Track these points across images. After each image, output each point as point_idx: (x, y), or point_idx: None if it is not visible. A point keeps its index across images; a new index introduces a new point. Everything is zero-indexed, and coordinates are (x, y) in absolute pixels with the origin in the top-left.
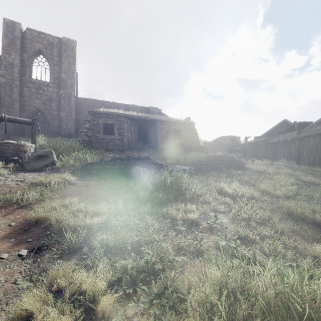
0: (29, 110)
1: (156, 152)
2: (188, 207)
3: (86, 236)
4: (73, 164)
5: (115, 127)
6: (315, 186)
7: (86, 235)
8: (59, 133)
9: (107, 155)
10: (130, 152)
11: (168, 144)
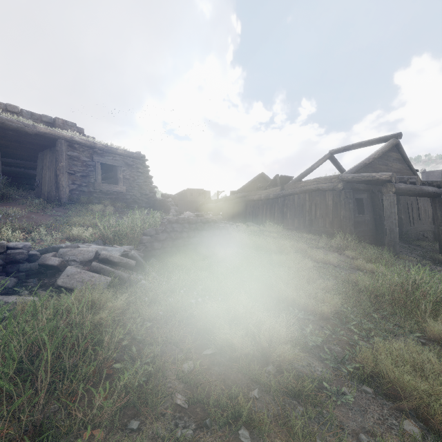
0: None
1: (54, 208)
2: None
3: None
4: None
5: None
6: (333, 269)
7: None
8: None
9: None
10: None
11: (89, 192)
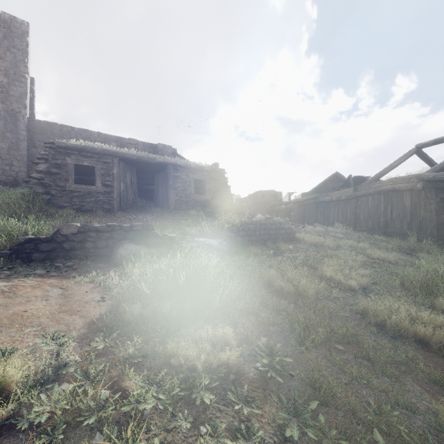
0: None
1: (167, 213)
2: (219, 333)
3: None
4: None
5: (97, 172)
6: (387, 265)
7: None
8: None
9: (69, 224)
10: (122, 214)
11: (186, 201)
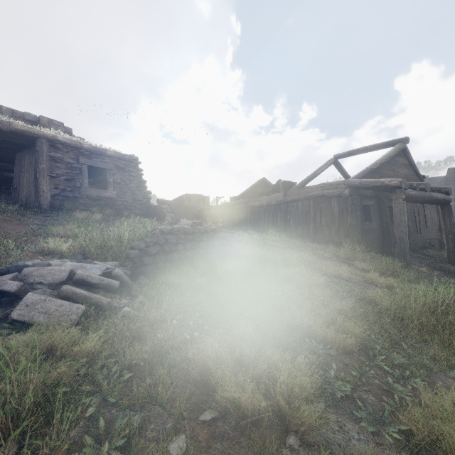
0: None
1: (32, 215)
2: None
3: None
4: None
5: None
6: (345, 284)
7: None
8: None
9: None
10: None
11: (74, 197)
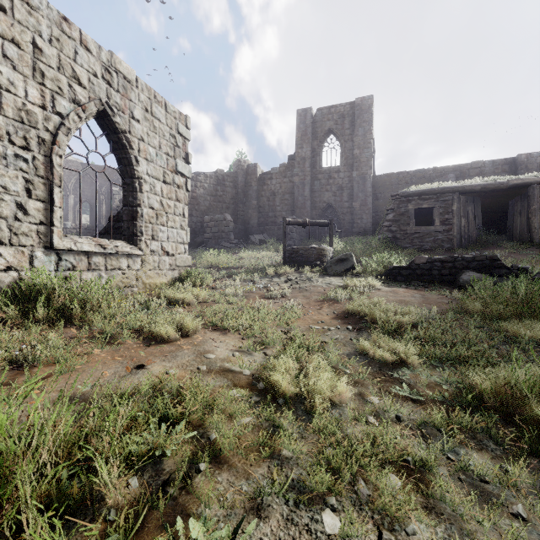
0: (319, 207)
1: (526, 248)
2: None
3: (396, 329)
4: (375, 268)
5: (435, 212)
6: None
7: (396, 328)
8: (352, 231)
9: (420, 256)
10: (463, 252)
11: None
